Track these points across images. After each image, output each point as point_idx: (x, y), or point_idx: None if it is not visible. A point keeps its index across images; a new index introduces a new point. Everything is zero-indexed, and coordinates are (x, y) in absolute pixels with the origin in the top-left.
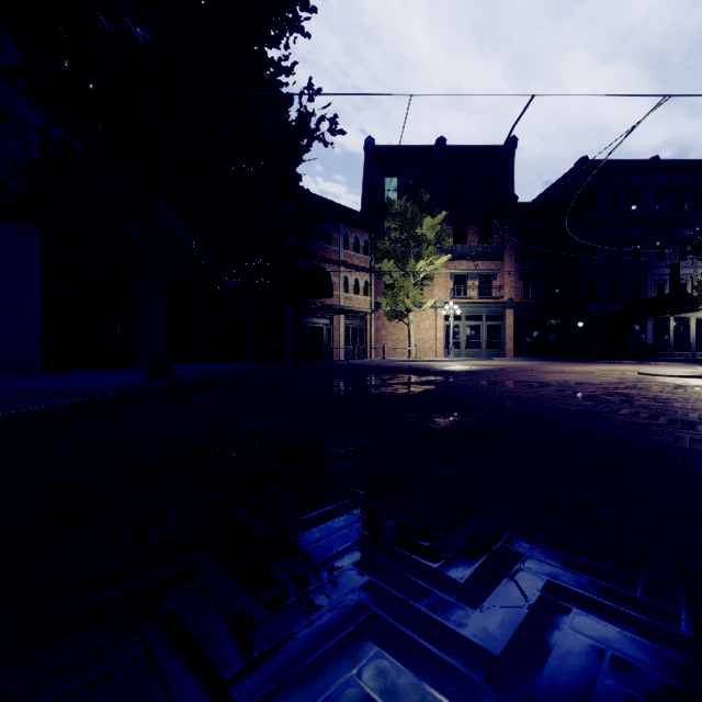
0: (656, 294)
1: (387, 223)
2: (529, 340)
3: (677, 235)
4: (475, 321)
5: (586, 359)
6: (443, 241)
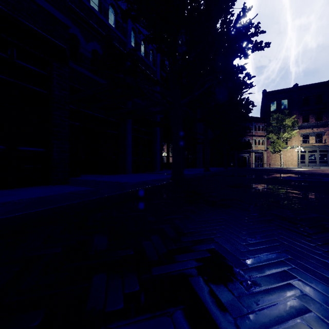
0: None
1: (271, 121)
2: None
3: None
4: (313, 153)
5: None
6: (295, 125)
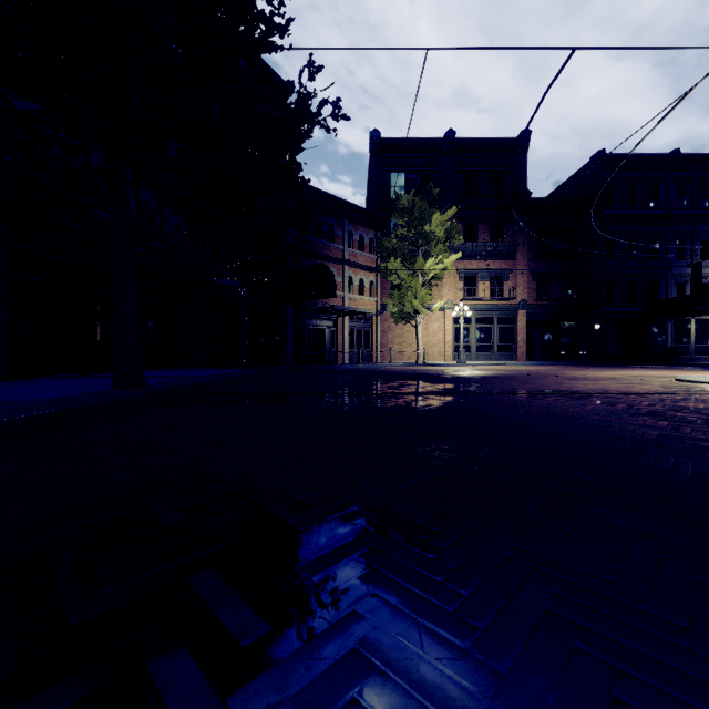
0: (676, 295)
1: (394, 219)
2: (542, 343)
3: (698, 232)
4: (486, 324)
5: (604, 363)
6: (453, 239)
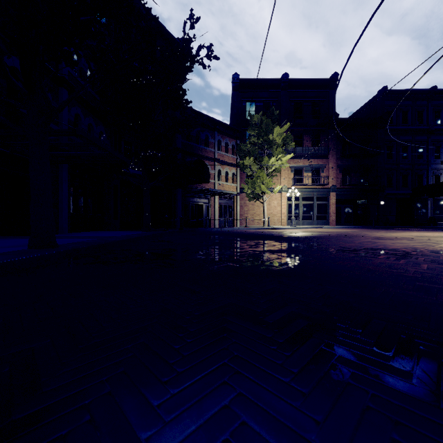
0: (434, 182)
1: (248, 131)
2: (345, 214)
3: None
4: (309, 201)
5: (387, 227)
6: (288, 144)
